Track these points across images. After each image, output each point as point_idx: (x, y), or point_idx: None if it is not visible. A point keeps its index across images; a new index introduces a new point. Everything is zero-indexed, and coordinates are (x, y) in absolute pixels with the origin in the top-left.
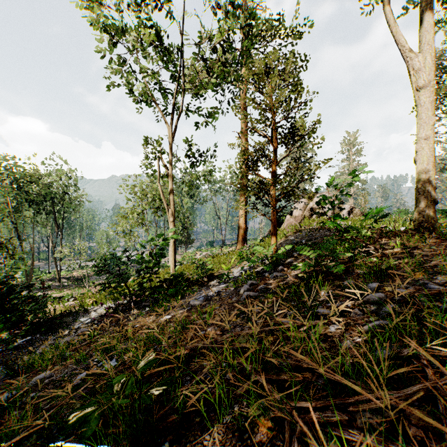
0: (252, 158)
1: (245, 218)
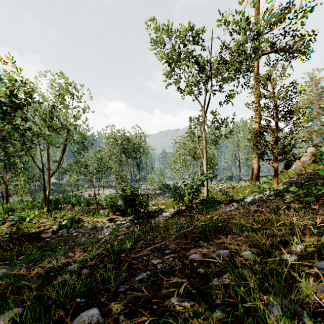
0: (259, 131)
1: (258, 162)
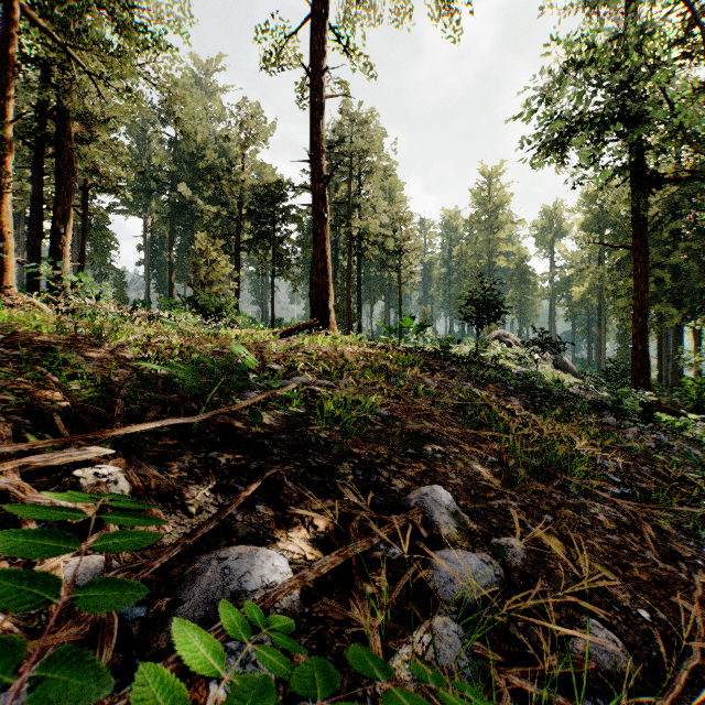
0: None
1: None
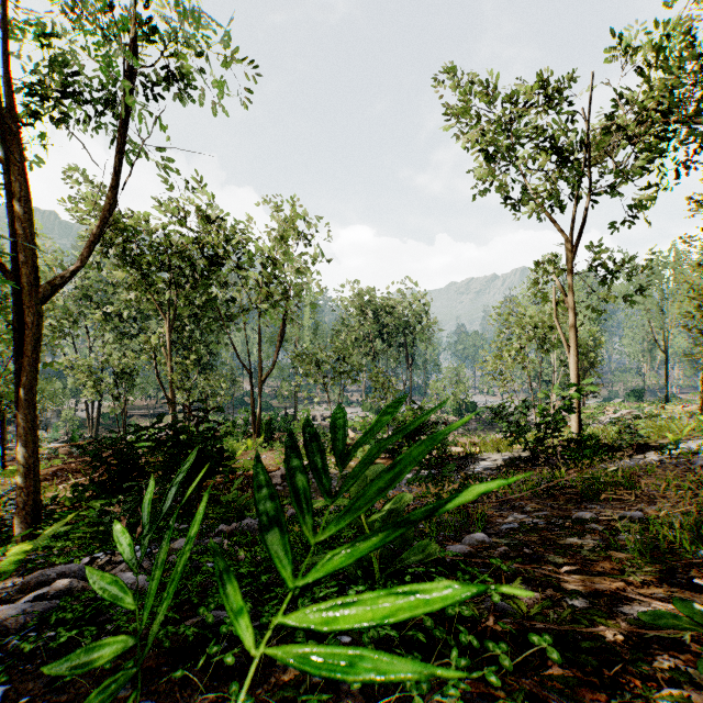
0: None
1: None
